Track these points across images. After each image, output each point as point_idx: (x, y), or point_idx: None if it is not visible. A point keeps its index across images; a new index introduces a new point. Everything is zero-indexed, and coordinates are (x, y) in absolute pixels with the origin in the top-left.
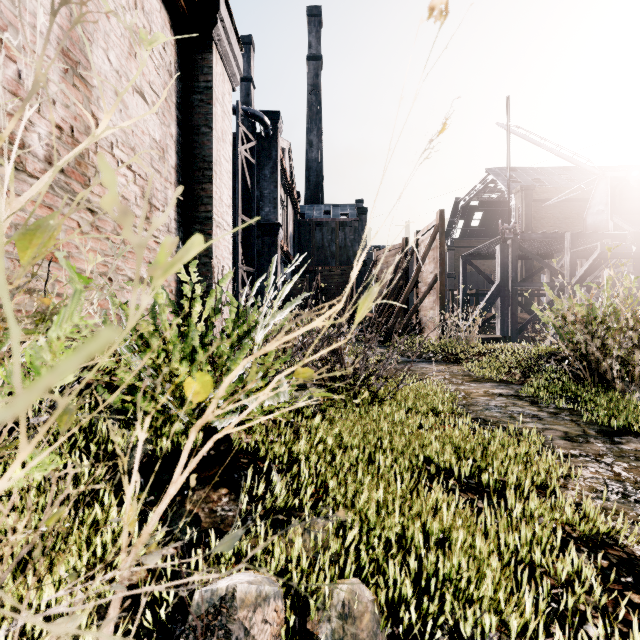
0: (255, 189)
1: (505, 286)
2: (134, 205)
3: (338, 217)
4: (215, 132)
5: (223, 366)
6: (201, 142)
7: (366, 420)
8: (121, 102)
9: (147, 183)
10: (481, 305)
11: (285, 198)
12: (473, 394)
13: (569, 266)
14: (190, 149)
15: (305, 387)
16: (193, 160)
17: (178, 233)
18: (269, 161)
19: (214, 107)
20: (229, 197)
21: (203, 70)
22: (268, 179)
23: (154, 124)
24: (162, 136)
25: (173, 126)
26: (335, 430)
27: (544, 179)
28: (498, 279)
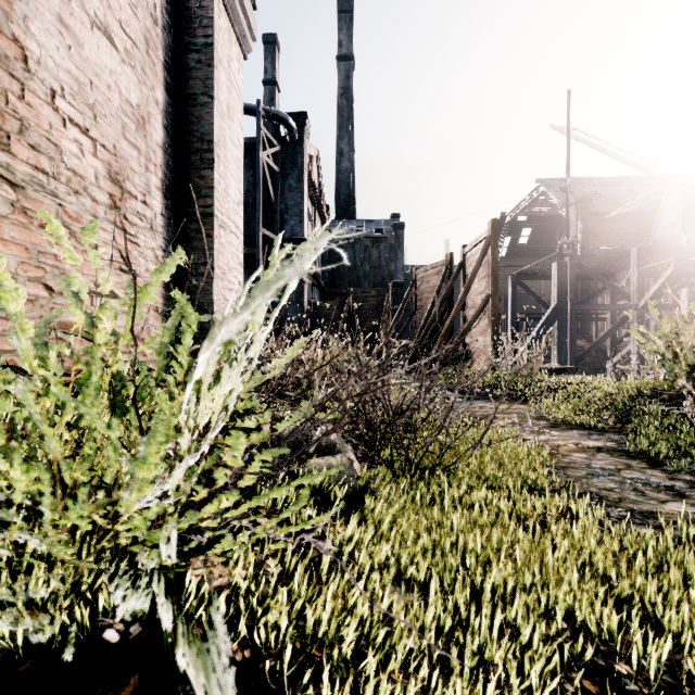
0: (279, 200)
1: (563, 309)
2: (94, 186)
3: (372, 233)
4: (217, 103)
5: (174, 437)
6: (199, 116)
7: (433, 512)
8: (70, 35)
9: (116, 159)
10: (535, 331)
11: (313, 211)
12: (562, 448)
13: (636, 286)
14: (184, 125)
15: (334, 447)
16: (188, 139)
17: (167, 233)
18: (294, 169)
19: (216, 70)
20: (238, 192)
21: (201, 22)
22: (293, 189)
23: (128, 81)
24: (141, 100)
25: (159, 90)
26: (387, 549)
27: (601, 190)
28: (554, 301)
